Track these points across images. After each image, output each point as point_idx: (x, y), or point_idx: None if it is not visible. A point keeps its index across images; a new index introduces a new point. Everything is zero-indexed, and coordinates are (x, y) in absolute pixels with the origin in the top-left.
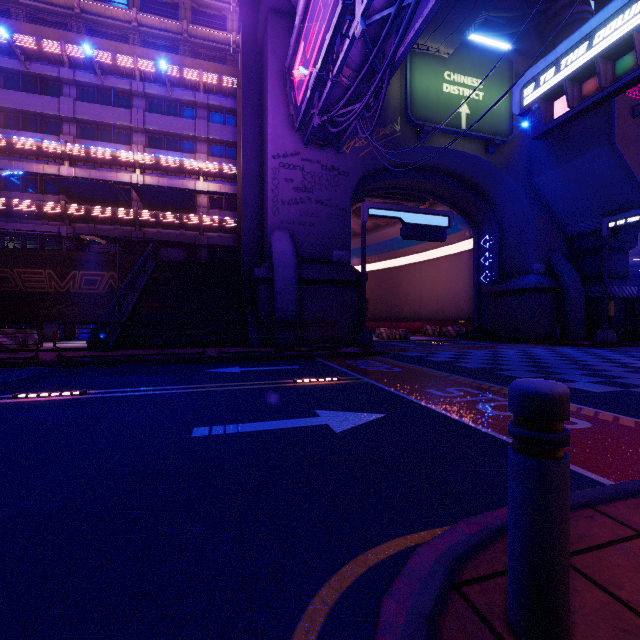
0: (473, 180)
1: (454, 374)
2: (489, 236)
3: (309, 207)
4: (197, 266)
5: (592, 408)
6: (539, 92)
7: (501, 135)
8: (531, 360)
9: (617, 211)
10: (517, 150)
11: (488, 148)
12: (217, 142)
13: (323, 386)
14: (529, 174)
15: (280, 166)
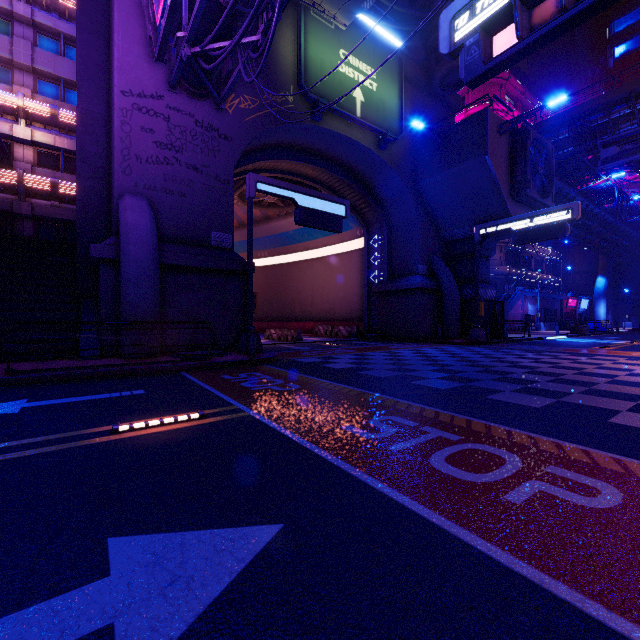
0: (365, 176)
1: (367, 390)
2: (378, 236)
3: (178, 171)
4: (6, 241)
5: (571, 443)
6: (475, 23)
7: (392, 132)
8: (433, 362)
9: (485, 220)
10: (405, 151)
11: (381, 143)
12: (50, 77)
13: (167, 437)
14: (415, 177)
15: (134, 108)
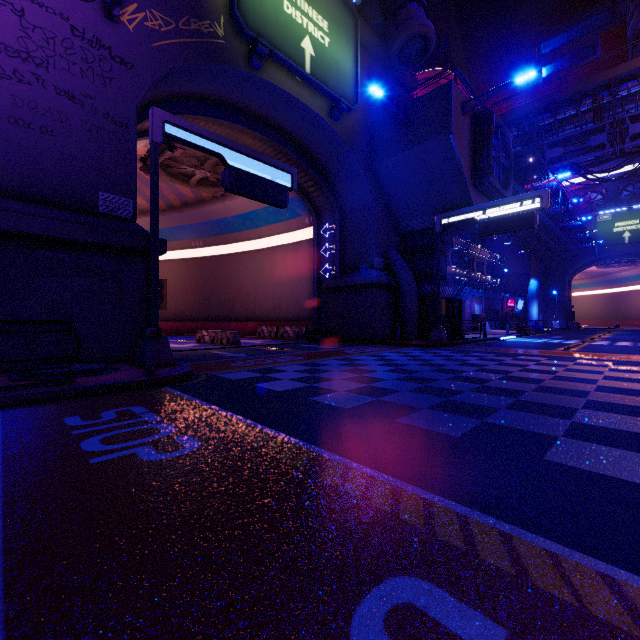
0: (315, 152)
1: (328, 448)
2: (330, 224)
3: (39, 95)
4: None
5: None
6: None
7: (347, 100)
8: (408, 375)
9: (445, 210)
10: (360, 127)
11: (333, 111)
12: None
13: None
14: (371, 158)
15: None
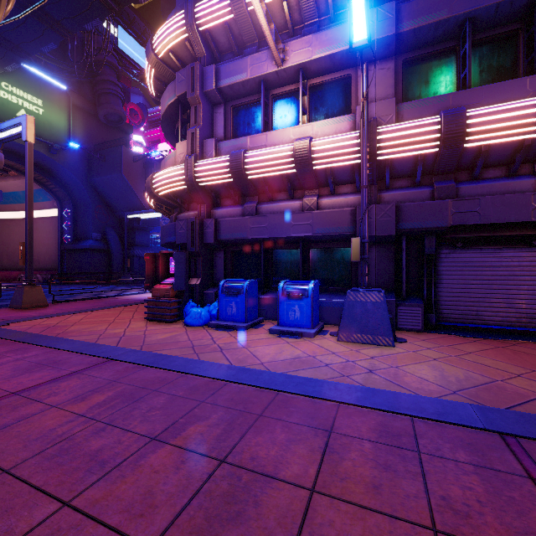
0: (47, 167)
1: None
2: (69, 209)
3: None
4: None
5: None
6: None
7: (61, 144)
8: None
9: (135, 209)
10: (78, 157)
11: (50, 149)
12: None
13: None
14: (89, 174)
15: None
